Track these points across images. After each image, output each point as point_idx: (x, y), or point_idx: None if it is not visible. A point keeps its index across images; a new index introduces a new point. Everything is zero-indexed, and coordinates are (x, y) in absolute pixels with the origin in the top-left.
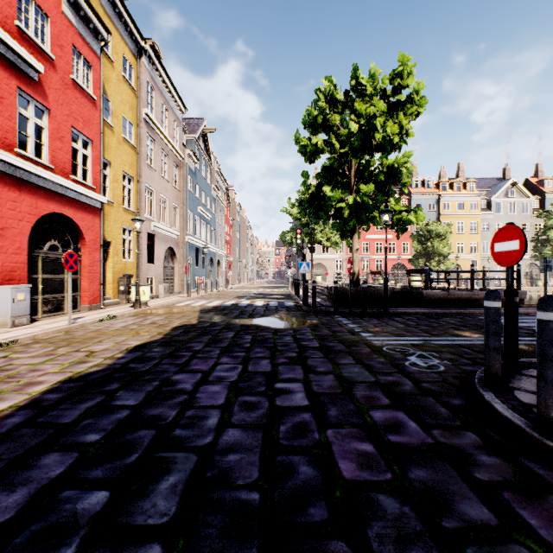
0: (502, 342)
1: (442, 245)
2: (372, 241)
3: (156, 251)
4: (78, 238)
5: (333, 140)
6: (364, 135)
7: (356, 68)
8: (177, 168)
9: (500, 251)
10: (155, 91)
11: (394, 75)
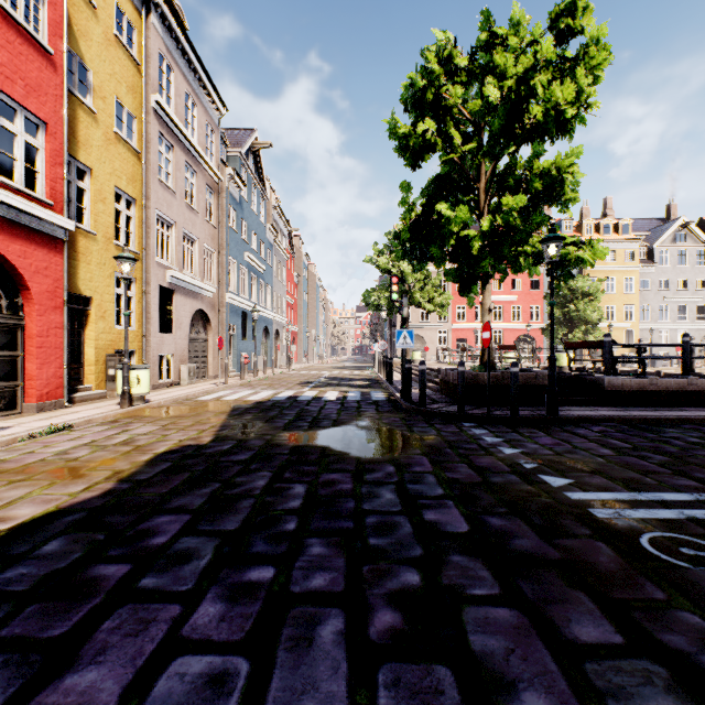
0: None
1: (592, 309)
2: None
3: (176, 315)
4: (17, 287)
5: (453, 129)
6: (510, 108)
7: (489, 13)
8: (212, 195)
9: None
10: (173, 72)
11: (558, 13)
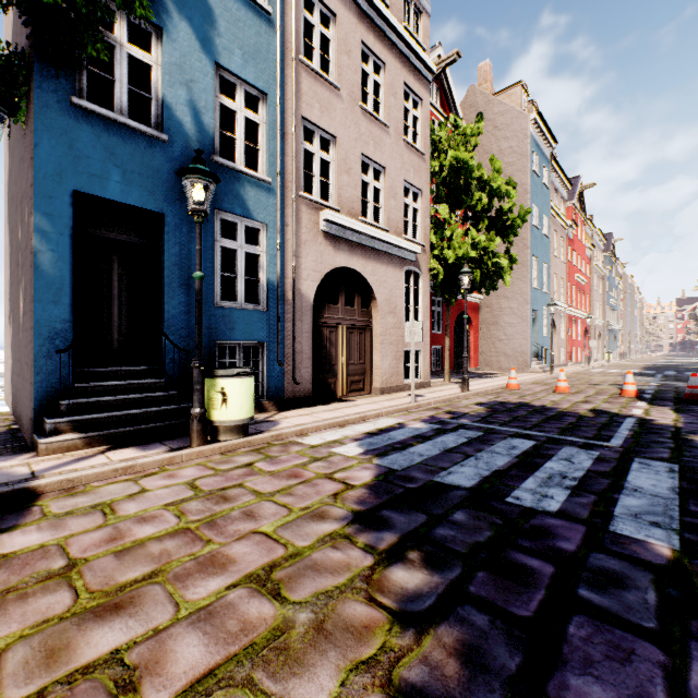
0: None
1: None
2: None
3: (596, 335)
4: (584, 334)
5: None
6: None
7: None
8: (600, 280)
9: None
10: (595, 246)
11: None
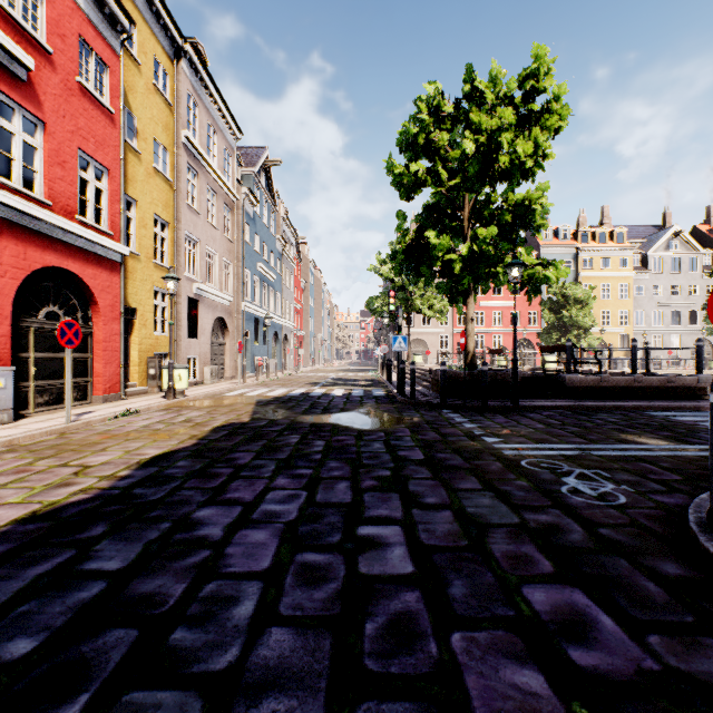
0: (699, 453)
1: (583, 315)
2: (489, 310)
3: (201, 322)
4: (88, 302)
5: (440, 168)
6: (483, 158)
7: (471, 69)
8: (229, 212)
9: None
10: (198, 107)
11: (525, 76)
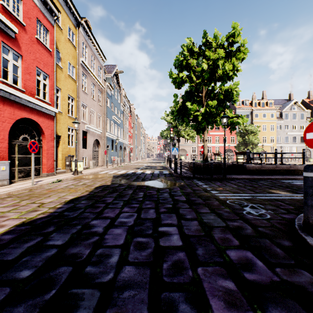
0: (302, 197)
1: (254, 138)
2: (213, 136)
3: (88, 141)
4: (40, 133)
5: (192, 75)
6: (211, 71)
7: (206, 32)
8: (100, 93)
9: (311, 138)
10: (87, 48)
11: (229, 35)
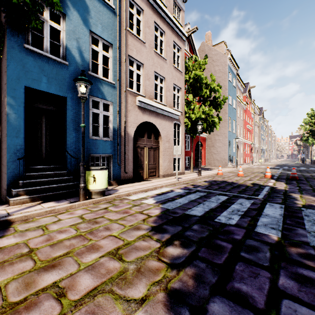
0: None
1: None
2: None
3: (255, 151)
4: (251, 151)
5: (312, 125)
6: None
7: None
8: (257, 128)
9: None
10: (255, 113)
11: None
